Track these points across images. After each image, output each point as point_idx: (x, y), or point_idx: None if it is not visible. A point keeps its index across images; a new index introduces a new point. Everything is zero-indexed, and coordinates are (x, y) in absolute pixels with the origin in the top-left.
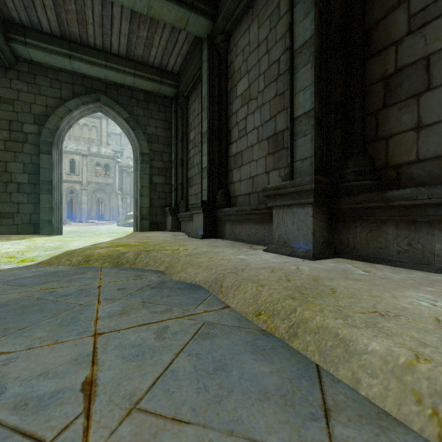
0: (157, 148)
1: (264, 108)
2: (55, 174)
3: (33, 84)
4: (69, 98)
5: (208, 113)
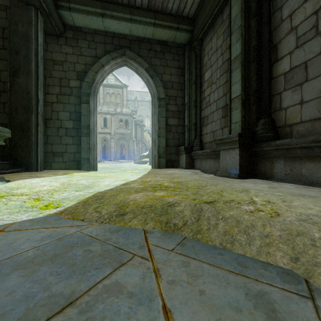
0: (172, 93)
1: None
2: (92, 120)
3: (76, 47)
4: (102, 56)
5: (243, 31)
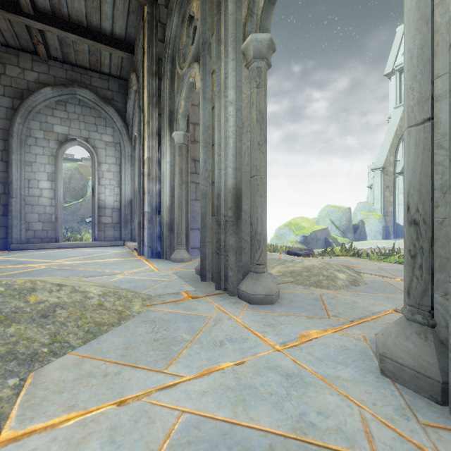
0: None
1: None
2: None
3: None
4: None
5: None
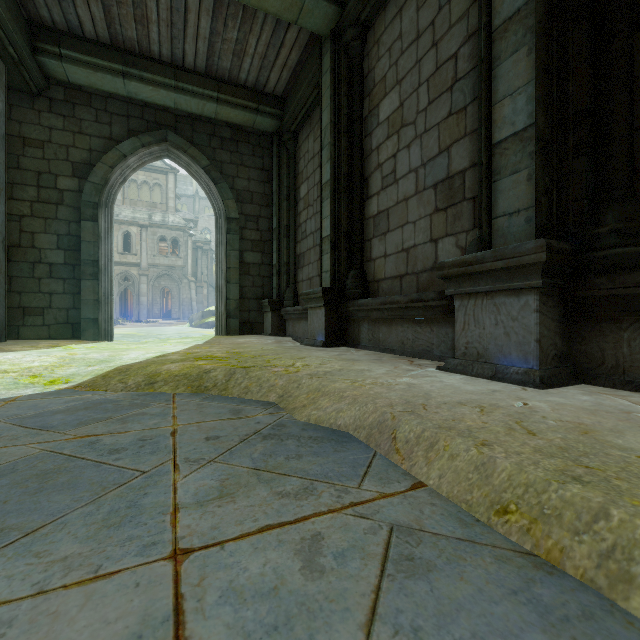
0: (251, 211)
1: (427, 136)
2: (103, 250)
3: (71, 118)
4: (123, 138)
5: (333, 152)
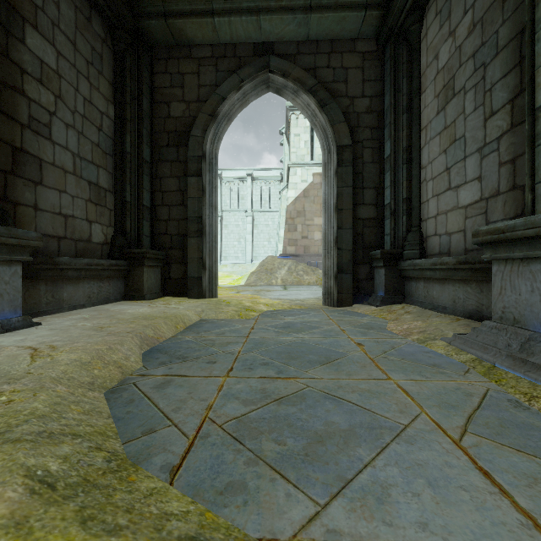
0: None
1: None
2: None
3: None
4: None
5: None
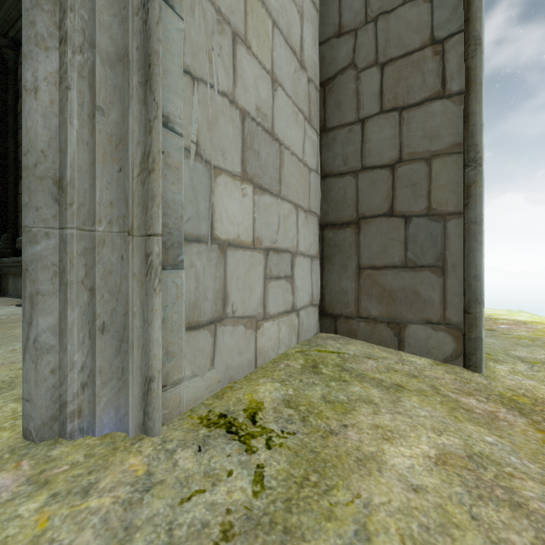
0: None
1: None
2: None
3: None
4: None
5: None
